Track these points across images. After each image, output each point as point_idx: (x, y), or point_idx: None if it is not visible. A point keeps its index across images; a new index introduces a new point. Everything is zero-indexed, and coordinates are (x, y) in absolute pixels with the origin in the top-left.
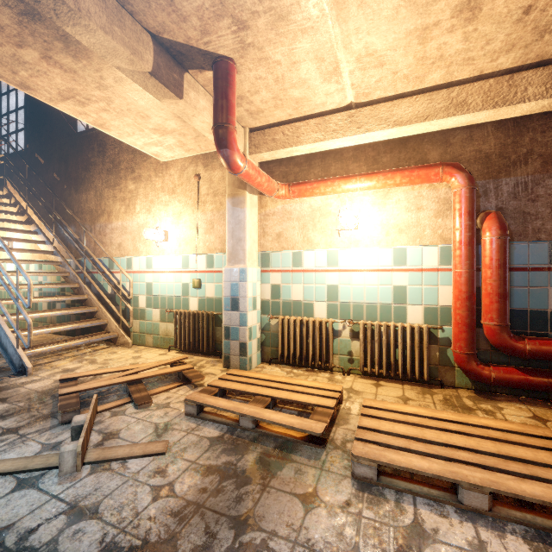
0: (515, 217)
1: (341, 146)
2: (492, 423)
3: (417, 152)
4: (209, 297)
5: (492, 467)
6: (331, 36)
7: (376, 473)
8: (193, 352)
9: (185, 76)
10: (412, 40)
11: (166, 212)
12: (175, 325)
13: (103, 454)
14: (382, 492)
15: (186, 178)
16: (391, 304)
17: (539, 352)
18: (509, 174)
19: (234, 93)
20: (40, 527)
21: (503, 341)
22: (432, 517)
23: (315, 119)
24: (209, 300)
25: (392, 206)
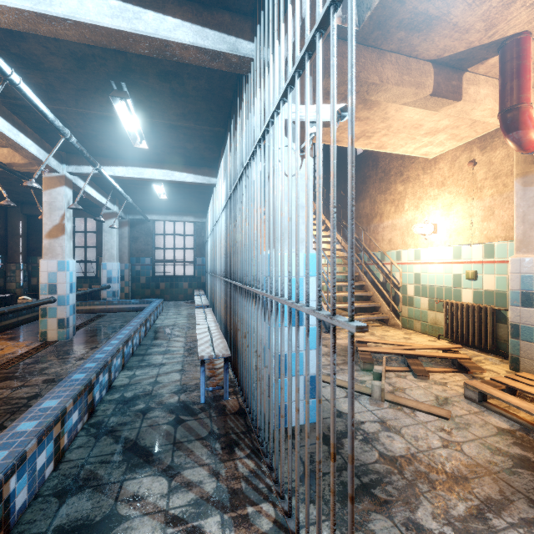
0: None
1: None
2: None
3: None
4: (487, 290)
5: None
6: None
7: None
8: (466, 345)
9: (463, 77)
10: None
11: (434, 206)
12: (445, 315)
13: (395, 399)
14: None
15: (457, 168)
16: None
17: None
18: None
19: (528, 67)
20: (366, 423)
21: None
22: None
23: None
24: (487, 293)
25: None
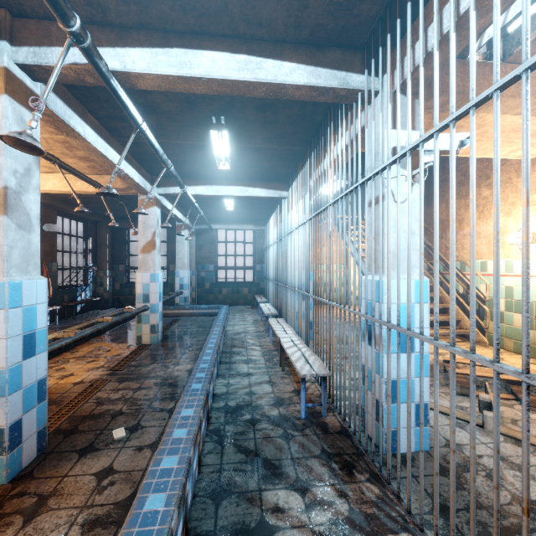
0: None
1: None
2: None
3: None
4: None
5: None
6: None
7: None
8: None
9: None
10: None
11: (532, 212)
12: None
13: (510, 432)
14: None
15: None
16: None
17: None
18: None
19: None
20: (484, 457)
21: None
22: None
23: None
24: None
25: None
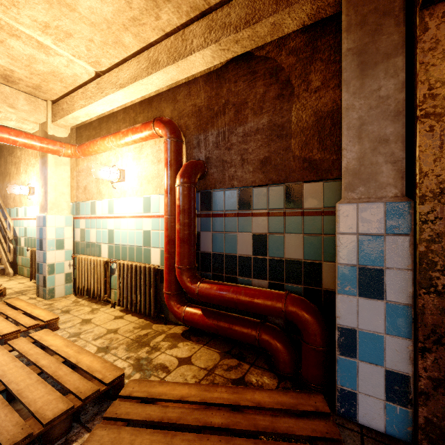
0: (217, 166)
1: (105, 110)
2: (89, 361)
3: (158, 110)
4: None
5: None
6: None
7: None
8: None
9: None
10: (61, 8)
11: (33, 172)
12: (31, 261)
13: None
14: None
15: None
16: (142, 247)
17: (204, 295)
18: (213, 125)
19: None
20: None
21: (182, 283)
22: None
23: (81, 89)
24: None
25: (144, 160)
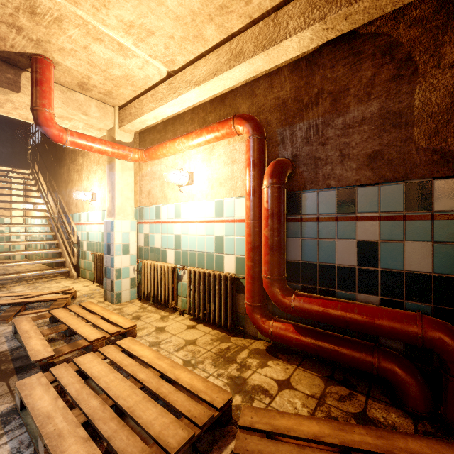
0: (307, 164)
1: (174, 111)
2: (187, 378)
3: (232, 107)
4: None
5: (91, 420)
6: (84, 18)
7: (20, 404)
8: None
9: (23, 74)
10: (149, 3)
11: (95, 178)
12: (94, 264)
13: None
14: (11, 422)
15: None
16: (213, 253)
17: (302, 310)
18: (302, 118)
19: (45, 81)
20: None
21: (272, 295)
22: (2, 453)
23: (150, 91)
24: None
25: (215, 161)
